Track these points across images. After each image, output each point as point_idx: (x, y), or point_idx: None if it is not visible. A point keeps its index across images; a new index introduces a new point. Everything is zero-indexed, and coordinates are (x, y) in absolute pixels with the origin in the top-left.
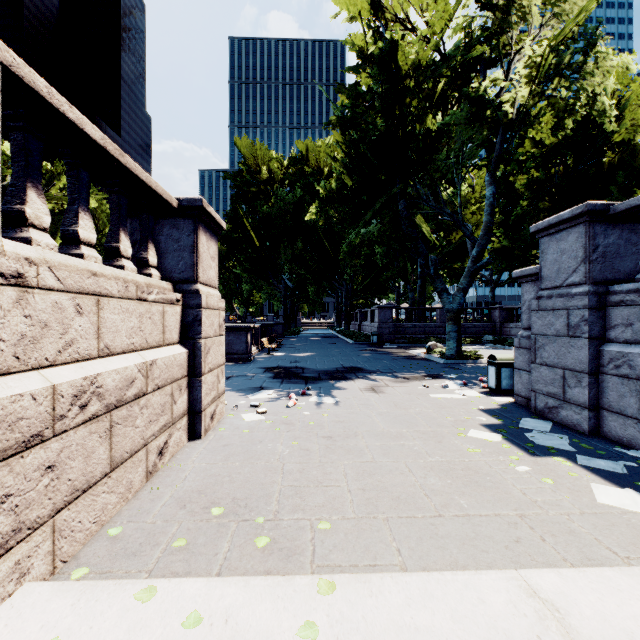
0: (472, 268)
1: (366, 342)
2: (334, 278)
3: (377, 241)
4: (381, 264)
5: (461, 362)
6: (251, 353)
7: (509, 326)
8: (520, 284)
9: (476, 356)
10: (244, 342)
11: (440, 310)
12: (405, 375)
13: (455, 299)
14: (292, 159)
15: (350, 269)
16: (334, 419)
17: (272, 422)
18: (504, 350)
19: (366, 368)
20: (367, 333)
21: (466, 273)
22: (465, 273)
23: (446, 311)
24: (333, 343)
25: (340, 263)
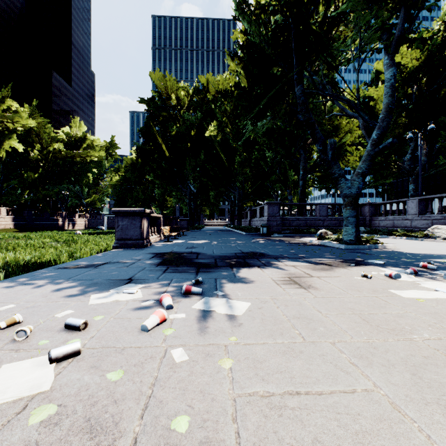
0: (373, 151)
1: (257, 233)
2: (229, 185)
3: (266, 146)
4: (266, 172)
5: (362, 247)
6: (148, 239)
7: (378, 219)
8: (375, 189)
9: (375, 241)
10: (138, 227)
11: (319, 206)
12: (319, 261)
13: (353, 184)
14: (195, 89)
15: (242, 177)
16: (252, 389)
17: (51, 416)
18: (382, 238)
19: (268, 253)
20: (256, 226)
21: (365, 157)
22: (364, 157)
23: (344, 196)
24: (229, 234)
25: (234, 172)
